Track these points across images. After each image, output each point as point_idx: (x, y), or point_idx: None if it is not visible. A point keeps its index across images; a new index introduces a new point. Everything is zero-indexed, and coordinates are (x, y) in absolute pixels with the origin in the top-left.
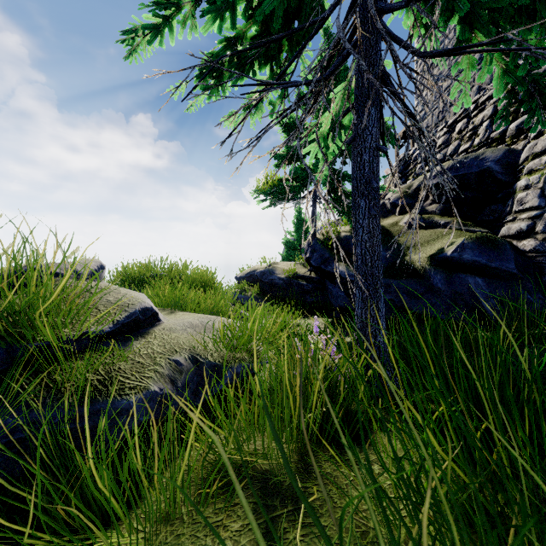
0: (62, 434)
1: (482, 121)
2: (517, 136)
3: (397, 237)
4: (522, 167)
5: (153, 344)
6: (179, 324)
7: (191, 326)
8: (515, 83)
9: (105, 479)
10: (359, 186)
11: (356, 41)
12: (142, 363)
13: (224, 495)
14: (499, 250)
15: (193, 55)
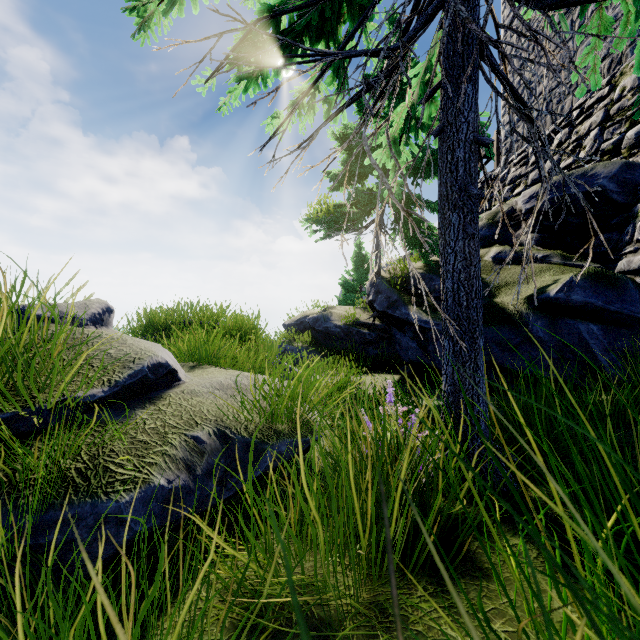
0: None
1: (589, 130)
2: (636, 147)
3: (482, 275)
4: None
5: (166, 413)
6: (205, 385)
7: (221, 387)
8: None
9: None
10: (450, 195)
11: None
12: (145, 443)
13: None
14: (619, 289)
15: (218, 12)
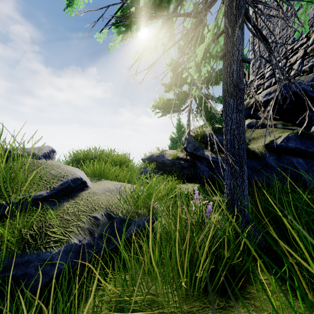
0: None
1: (296, 60)
2: None
3: None
4: None
5: (79, 204)
6: (100, 189)
7: (109, 190)
8: None
9: None
10: (229, 89)
11: None
12: (68, 220)
13: None
14: (313, 140)
15: None
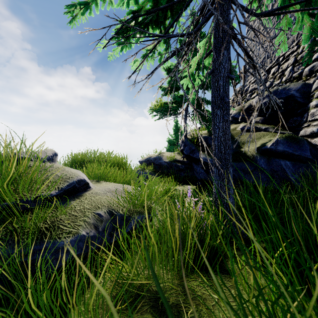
0: (15, 267)
1: (287, 67)
2: (309, 75)
3: (235, 137)
4: (313, 94)
5: (84, 203)
6: (102, 190)
7: (110, 191)
8: (317, 35)
9: (44, 298)
10: (216, 101)
11: (214, 8)
12: (75, 216)
13: (126, 311)
14: (300, 144)
15: (109, 17)
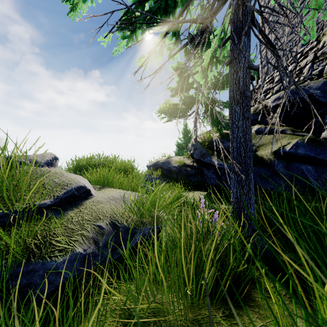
0: None
1: (306, 64)
2: None
3: None
4: None
5: (84, 213)
6: (105, 197)
7: (113, 199)
8: None
9: None
10: (235, 96)
11: None
12: (72, 229)
13: None
14: (323, 147)
15: None
